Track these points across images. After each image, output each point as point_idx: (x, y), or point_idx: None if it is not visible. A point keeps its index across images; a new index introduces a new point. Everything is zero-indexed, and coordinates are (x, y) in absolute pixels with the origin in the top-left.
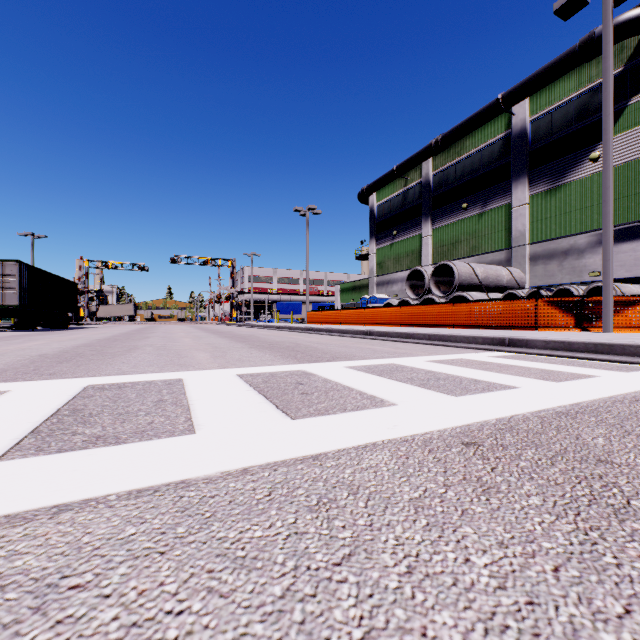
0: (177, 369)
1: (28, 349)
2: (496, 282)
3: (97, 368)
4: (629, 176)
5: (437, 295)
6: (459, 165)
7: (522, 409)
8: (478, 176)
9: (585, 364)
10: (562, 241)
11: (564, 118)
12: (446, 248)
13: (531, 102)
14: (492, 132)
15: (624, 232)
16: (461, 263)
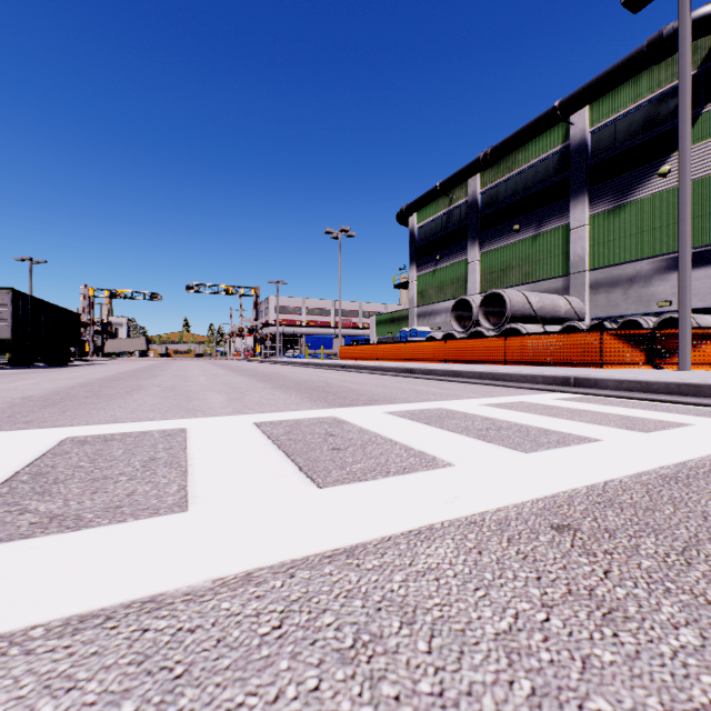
0: (182, 415)
1: (13, 390)
2: (553, 313)
3: (86, 414)
4: (703, 193)
5: (486, 327)
6: (510, 182)
7: (616, 471)
8: (532, 194)
9: (670, 408)
10: (627, 267)
11: (629, 128)
12: (496, 275)
13: (592, 110)
14: (548, 144)
15: (698, 256)
16: (513, 291)
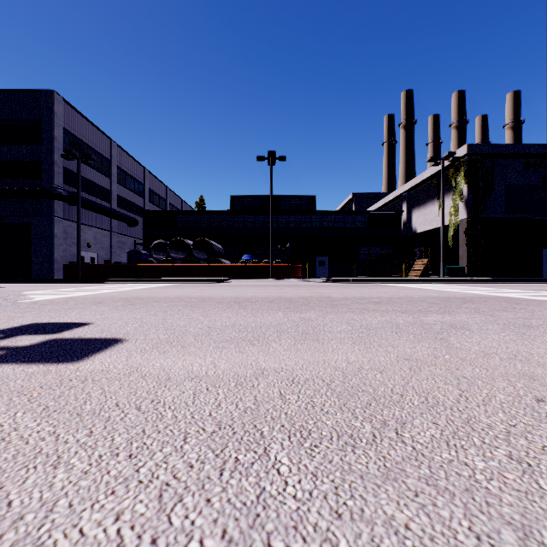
0: None
1: None
2: None
3: None
4: None
5: None
6: None
7: None
8: None
9: None
10: None
11: None
12: None
13: None
14: None
15: None
16: None
